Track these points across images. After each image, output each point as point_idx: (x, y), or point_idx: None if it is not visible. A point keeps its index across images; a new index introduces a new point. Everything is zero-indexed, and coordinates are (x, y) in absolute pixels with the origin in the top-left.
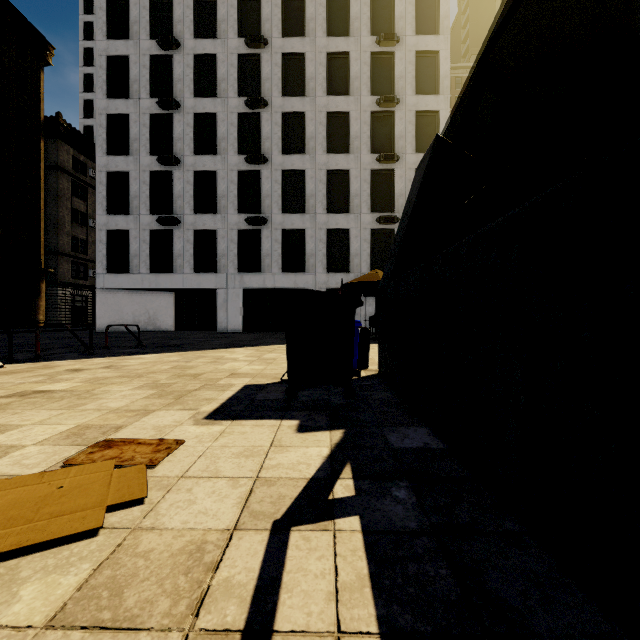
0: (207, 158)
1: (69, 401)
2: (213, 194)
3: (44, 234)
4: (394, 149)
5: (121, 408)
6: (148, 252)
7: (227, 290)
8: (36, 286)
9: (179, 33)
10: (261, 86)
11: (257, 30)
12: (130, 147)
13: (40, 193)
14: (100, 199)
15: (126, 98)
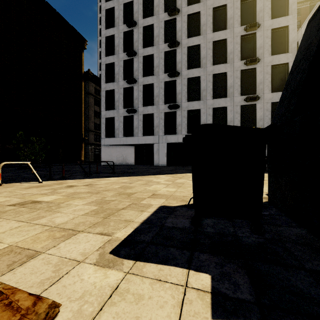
0: (149, 77)
1: (38, 213)
2: (152, 95)
3: (84, 122)
4: (256, 55)
5: (59, 225)
6: (122, 127)
7: (159, 144)
8: (80, 145)
9: (136, 18)
10: (176, 35)
11: (174, 6)
12: (115, 78)
13: (82, 105)
14: (103, 104)
15: (113, 55)
